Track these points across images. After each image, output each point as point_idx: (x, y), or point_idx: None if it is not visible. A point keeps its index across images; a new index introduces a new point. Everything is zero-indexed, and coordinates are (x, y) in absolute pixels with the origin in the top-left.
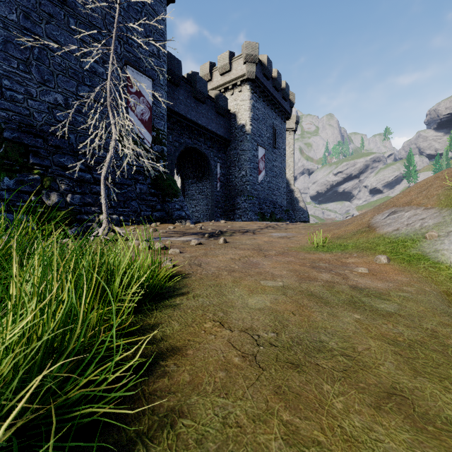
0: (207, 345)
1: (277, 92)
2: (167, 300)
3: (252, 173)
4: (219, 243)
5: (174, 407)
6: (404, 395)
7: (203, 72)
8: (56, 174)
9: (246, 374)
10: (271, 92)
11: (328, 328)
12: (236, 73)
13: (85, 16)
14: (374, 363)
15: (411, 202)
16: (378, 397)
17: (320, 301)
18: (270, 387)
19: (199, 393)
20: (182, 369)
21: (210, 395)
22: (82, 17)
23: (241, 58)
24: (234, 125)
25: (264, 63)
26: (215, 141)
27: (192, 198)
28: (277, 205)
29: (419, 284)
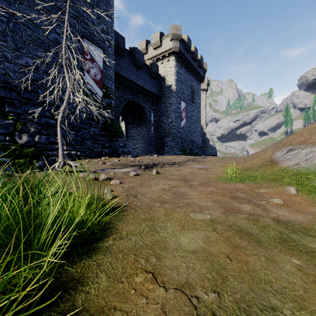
0: None
1: (194, 62)
2: (99, 239)
3: (176, 120)
4: (153, 174)
5: None
6: None
7: (141, 47)
8: (27, 119)
9: None
10: (190, 61)
11: (273, 281)
12: (165, 47)
13: None
14: None
15: (305, 141)
16: None
17: (251, 240)
18: None
19: None
20: None
21: None
22: (48, 0)
23: (168, 36)
24: (164, 85)
25: (185, 40)
26: (149, 97)
27: (133, 138)
28: (194, 144)
29: None
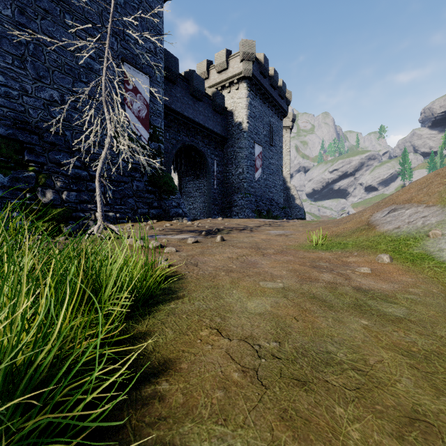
0: (203, 356)
1: (273, 90)
2: (160, 304)
3: (249, 170)
4: (217, 241)
5: (164, 437)
6: (428, 421)
7: (200, 70)
8: (52, 171)
9: (247, 394)
10: (268, 90)
11: (335, 336)
12: (233, 71)
13: (82, 12)
14: (389, 379)
15: (411, 199)
16: (399, 424)
17: (323, 305)
18: (274, 410)
19: (194, 418)
20: (175, 388)
21: (206, 422)
22: (79, 13)
23: (238, 56)
24: (231, 123)
25: (261, 61)
26: (212, 139)
27: (189, 196)
28: (273, 203)
29: (426, 286)
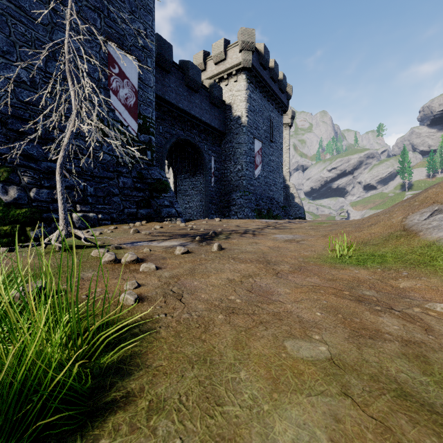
0: None
1: (274, 84)
2: (79, 433)
3: (248, 167)
4: (213, 250)
5: None
6: None
7: (197, 61)
8: (17, 164)
9: None
10: (268, 82)
11: None
12: (232, 61)
13: None
14: None
15: None
16: None
17: (441, 428)
18: None
19: None
20: None
21: None
22: None
23: (236, 45)
24: (230, 117)
25: (261, 51)
26: (209, 133)
27: (185, 194)
28: (274, 201)
29: None
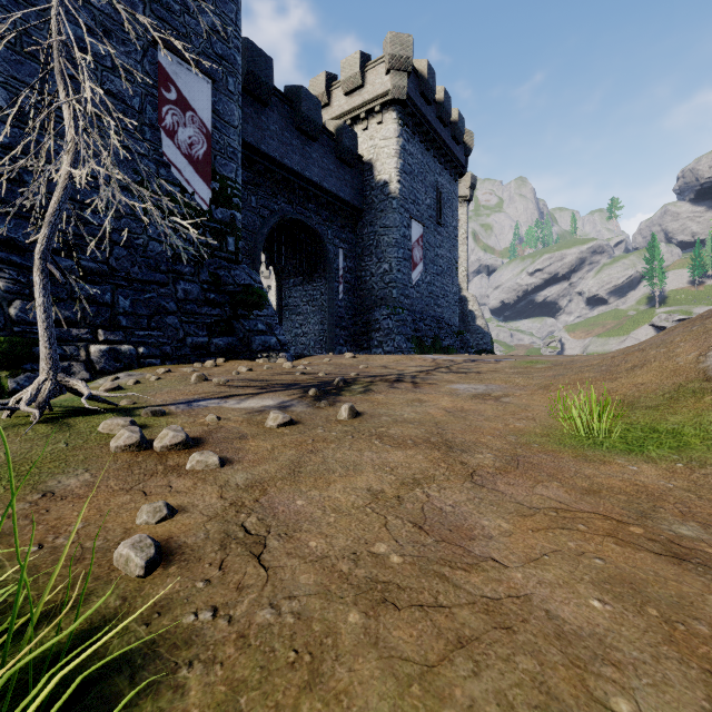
0: None
1: (443, 128)
2: None
3: (401, 267)
4: (340, 418)
5: None
6: None
7: (315, 90)
8: None
9: None
10: (434, 126)
11: None
12: (374, 90)
13: None
14: None
15: None
16: None
17: None
18: None
19: None
20: None
21: None
22: None
23: (381, 63)
24: (370, 182)
25: (422, 73)
26: (335, 210)
27: (295, 312)
28: (443, 324)
29: None
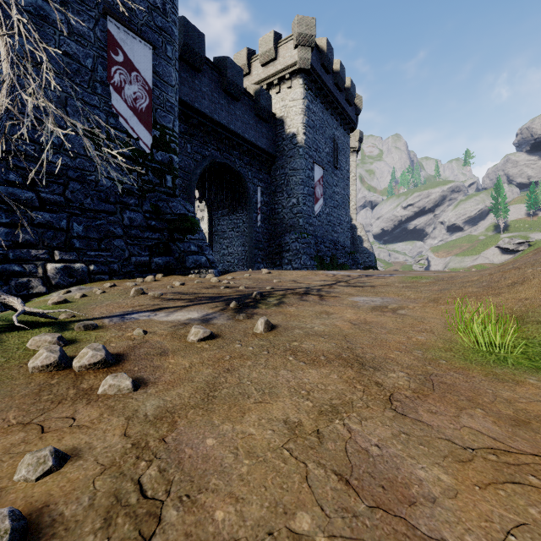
0: None
1: (339, 93)
2: None
3: (306, 201)
4: (256, 331)
5: None
6: None
7: (239, 62)
8: None
9: None
10: (332, 90)
11: None
12: (284, 61)
13: None
14: None
15: None
16: None
17: None
18: None
19: None
20: None
21: None
22: None
23: (290, 40)
24: (281, 135)
25: (323, 48)
26: (254, 156)
27: (223, 236)
28: (339, 246)
29: None
